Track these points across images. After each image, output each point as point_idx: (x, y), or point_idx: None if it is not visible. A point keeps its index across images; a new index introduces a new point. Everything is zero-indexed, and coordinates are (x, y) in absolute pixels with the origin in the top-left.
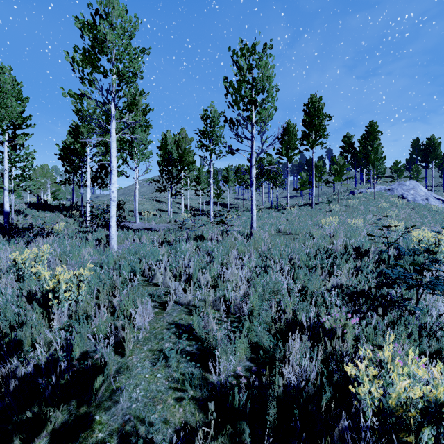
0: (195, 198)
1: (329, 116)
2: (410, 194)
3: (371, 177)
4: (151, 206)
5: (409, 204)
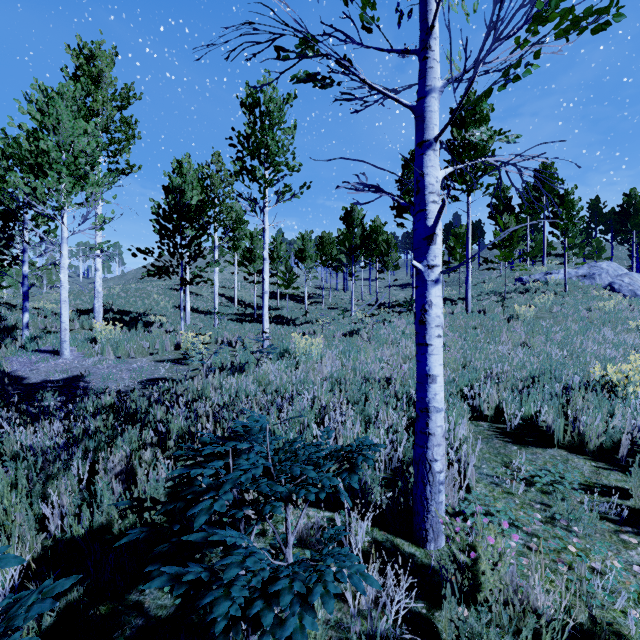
0: (252, 286)
1: (503, 132)
2: (626, 284)
3: (544, 254)
4: (167, 301)
5: (632, 302)
